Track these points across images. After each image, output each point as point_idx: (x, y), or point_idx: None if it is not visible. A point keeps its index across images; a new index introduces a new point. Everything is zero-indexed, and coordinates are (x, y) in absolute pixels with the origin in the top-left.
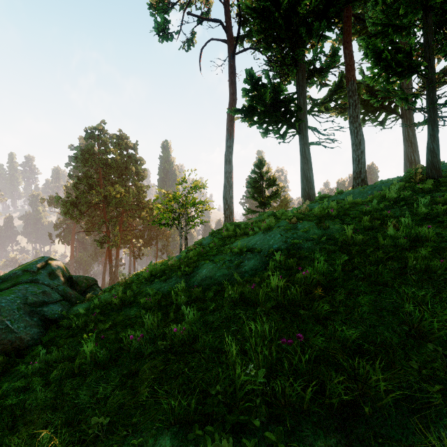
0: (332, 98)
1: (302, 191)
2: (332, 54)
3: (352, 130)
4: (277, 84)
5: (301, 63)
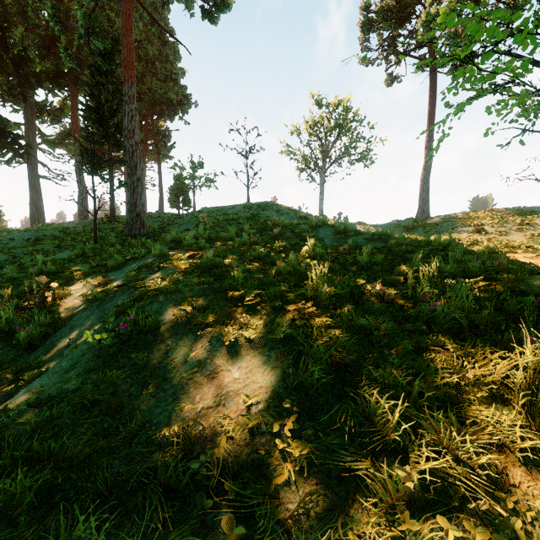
0: (63, 141)
1: (32, 218)
2: (62, 109)
3: (78, 180)
4: (6, 119)
5: (30, 100)
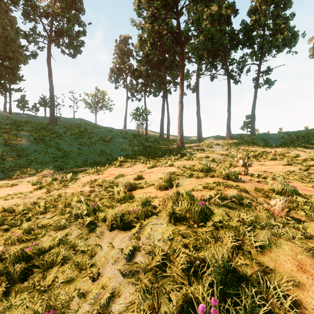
0: None
1: None
2: None
3: None
4: None
5: None
